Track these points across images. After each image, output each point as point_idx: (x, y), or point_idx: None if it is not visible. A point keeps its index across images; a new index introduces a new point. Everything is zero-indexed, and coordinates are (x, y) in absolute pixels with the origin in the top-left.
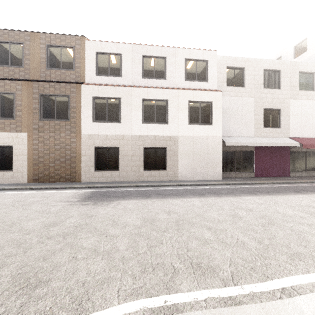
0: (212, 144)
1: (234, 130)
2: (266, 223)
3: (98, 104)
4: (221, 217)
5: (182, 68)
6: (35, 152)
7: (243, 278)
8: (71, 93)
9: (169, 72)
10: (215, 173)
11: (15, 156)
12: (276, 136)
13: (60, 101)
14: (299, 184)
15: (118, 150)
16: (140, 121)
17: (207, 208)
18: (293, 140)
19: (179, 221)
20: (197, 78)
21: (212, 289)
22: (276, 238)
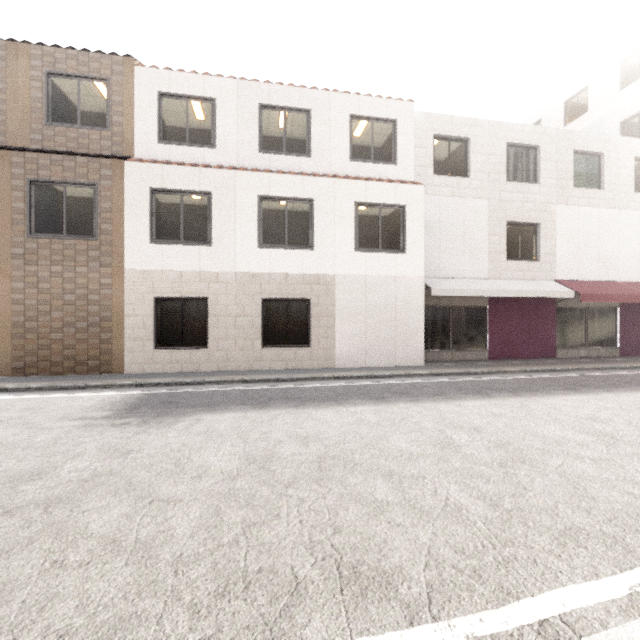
0: (405, 292)
1: (448, 264)
2: (509, 459)
3: (163, 205)
4: (416, 447)
5: (343, 134)
6: (18, 309)
7: (455, 598)
8: (101, 179)
9: (317, 141)
10: (411, 353)
11: None
12: (531, 277)
13: (77, 195)
14: (573, 374)
15: (207, 304)
16: (254, 242)
17: (389, 428)
18: (562, 285)
19: (325, 460)
20: (375, 155)
21: (381, 635)
22: (528, 493)
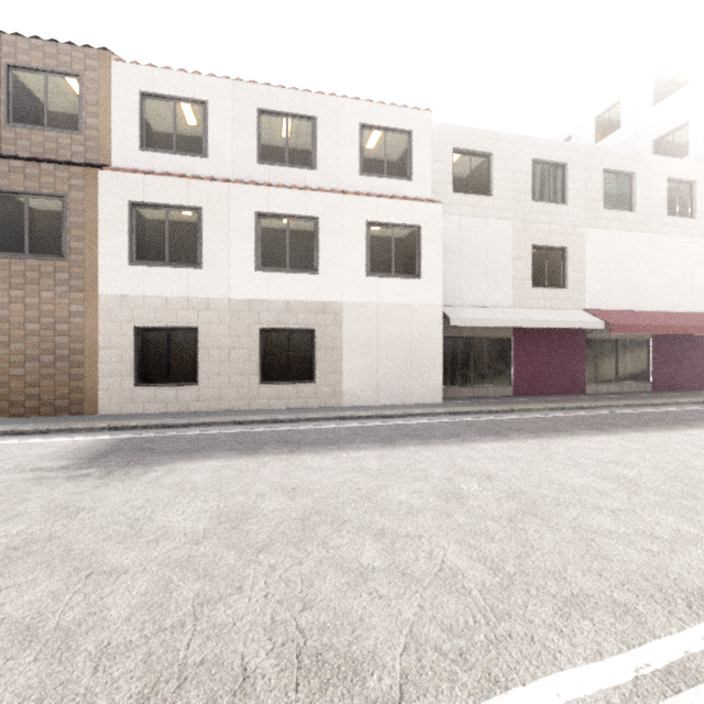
0: (421, 322)
1: (469, 291)
2: (519, 512)
3: (144, 221)
4: (417, 499)
5: (353, 145)
6: None
7: (432, 691)
8: (71, 189)
9: (323, 152)
10: (428, 389)
11: None
12: (558, 305)
13: (41, 208)
14: (601, 411)
15: (197, 335)
16: (251, 265)
17: (392, 476)
18: (591, 314)
19: (310, 517)
20: (388, 170)
21: None
22: (536, 553)
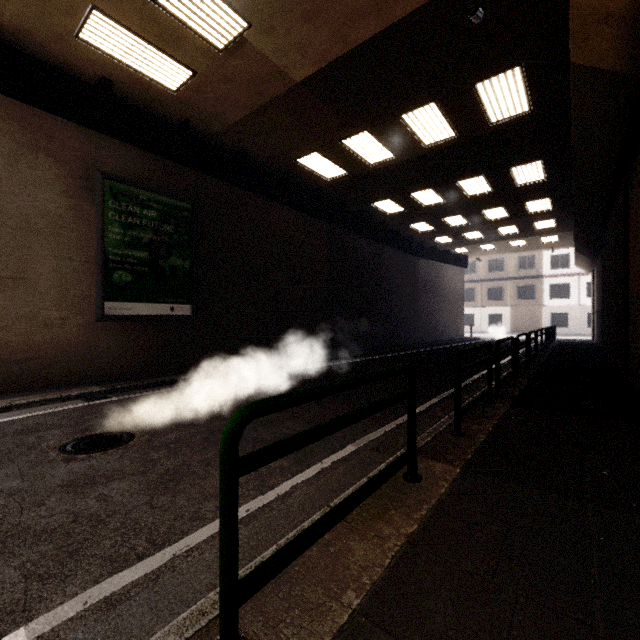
0: None
1: None
2: None
3: (553, 289)
4: None
5: None
6: (514, 317)
7: None
8: (535, 284)
9: None
10: None
11: (503, 319)
12: None
13: (528, 289)
14: None
15: (567, 315)
16: (584, 297)
17: None
18: None
19: None
20: None
21: None
22: None
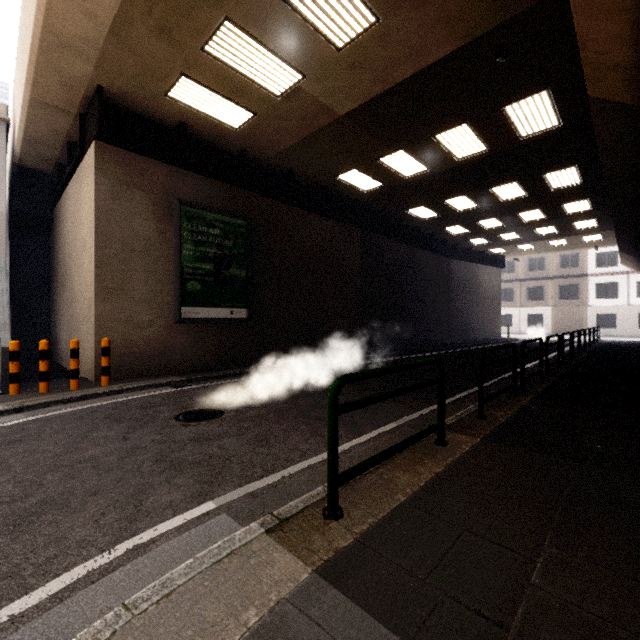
0: None
1: None
2: None
3: (599, 288)
4: None
5: None
6: (556, 318)
7: None
8: (579, 283)
9: None
10: None
11: (544, 320)
12: None
13: (571, 288)
14: None
15: (615, 316)
16: (635, 296)
17: None
18: None
19: None
20: None
21: None
22: None
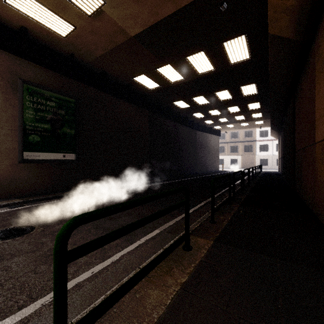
0: None
1: None
2: None
3: (261, 147)
4: None
5: None
6: (243, 160)
7: None
8: (252, 144)
9: None
10: None
11: (238, 161)
12: None
13: (249, 147)
14: None
15: (267, 159)
16: (275, 151)
17: None
18: None
19: None
20: None
21: None
22: None
